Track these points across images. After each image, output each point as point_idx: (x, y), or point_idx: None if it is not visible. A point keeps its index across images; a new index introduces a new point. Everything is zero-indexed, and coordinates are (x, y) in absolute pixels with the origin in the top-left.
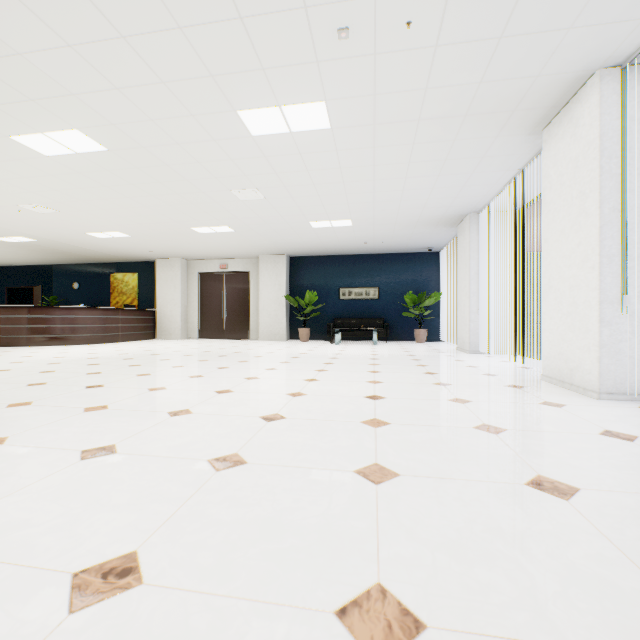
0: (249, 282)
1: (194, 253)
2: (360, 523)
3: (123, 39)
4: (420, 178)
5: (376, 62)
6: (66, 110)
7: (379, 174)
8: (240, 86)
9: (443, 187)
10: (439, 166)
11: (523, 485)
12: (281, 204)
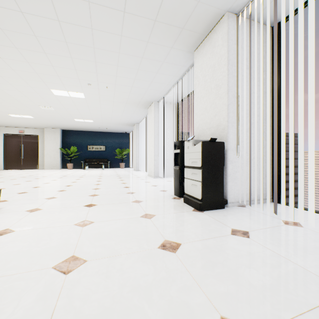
0: (38, 140)
1: (2, 123)
2: (92, 192)
3: (13, 70)
4: (117, 113)
5: (99, 90)
6: None
7: (103, 110)
8: (54, 85)
9: (125, 116)
10: (122, 111)
11: (122, 187)
12: (62, 112)
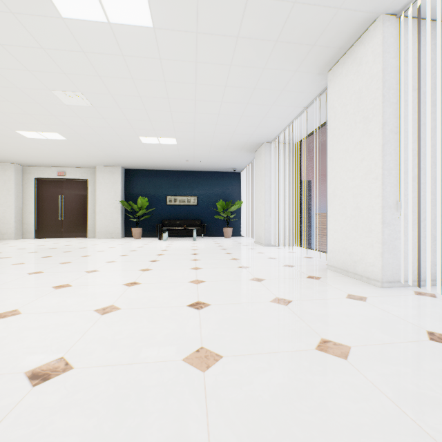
0: (87, 188)
1: (28, 159)
2: None
3: None
4: (233, 104)
5: None
6: None
7: (200, 94)
8: None
9: (249, 116)
10: (249, 94)
11: None
12: (110, 114)
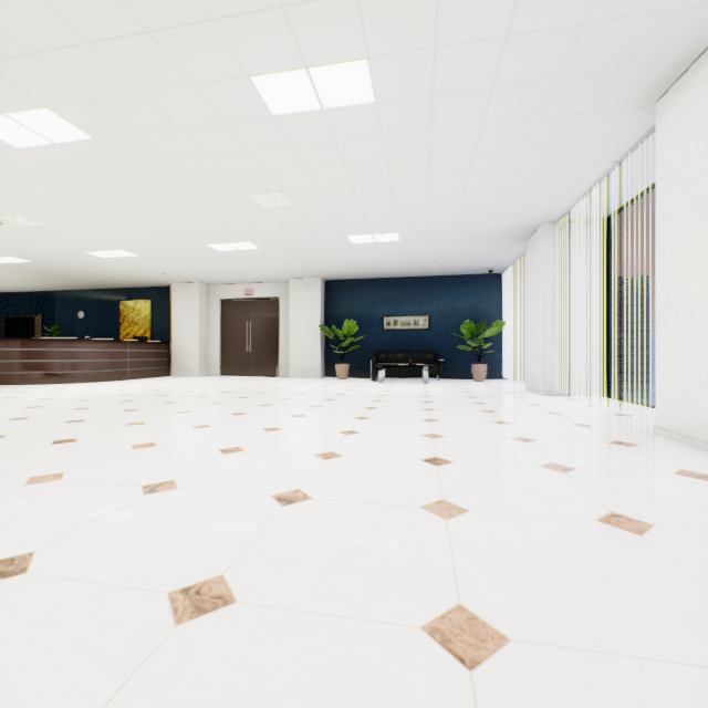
0: (278, 310)
1: (214, 276)
2: None
3: None
4: (486, 175)
5: None
6: (28, 79)
7: (435, 170)
8: (252, 36)
9: (514, 188)
10: (512, 158)
11: None
12: (313, 213)
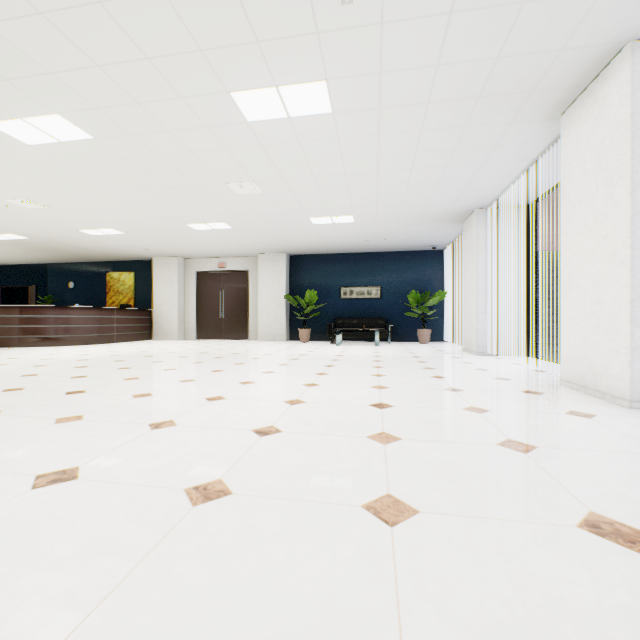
0: (248, 281)
1: (191, 251)
2: (374, 591)
3: (99, 5)
4: (427, 170)
5: (383, 33)
6: (44, 92)
7: (383, 165)
8: (233, 63)
9: (450, 180)
10: (447, 156)
11: (576, 528)
12: (280, 199)
